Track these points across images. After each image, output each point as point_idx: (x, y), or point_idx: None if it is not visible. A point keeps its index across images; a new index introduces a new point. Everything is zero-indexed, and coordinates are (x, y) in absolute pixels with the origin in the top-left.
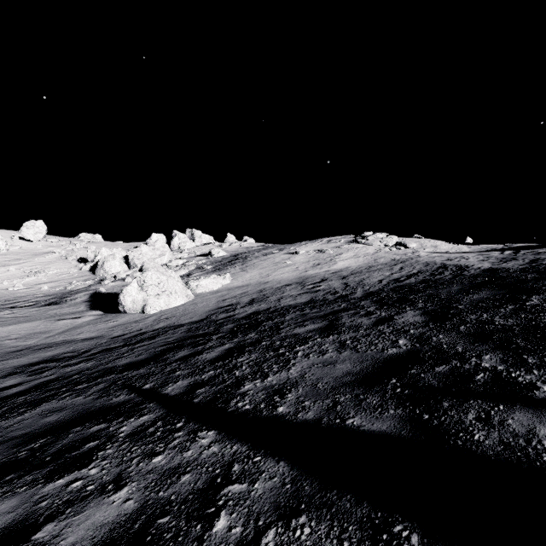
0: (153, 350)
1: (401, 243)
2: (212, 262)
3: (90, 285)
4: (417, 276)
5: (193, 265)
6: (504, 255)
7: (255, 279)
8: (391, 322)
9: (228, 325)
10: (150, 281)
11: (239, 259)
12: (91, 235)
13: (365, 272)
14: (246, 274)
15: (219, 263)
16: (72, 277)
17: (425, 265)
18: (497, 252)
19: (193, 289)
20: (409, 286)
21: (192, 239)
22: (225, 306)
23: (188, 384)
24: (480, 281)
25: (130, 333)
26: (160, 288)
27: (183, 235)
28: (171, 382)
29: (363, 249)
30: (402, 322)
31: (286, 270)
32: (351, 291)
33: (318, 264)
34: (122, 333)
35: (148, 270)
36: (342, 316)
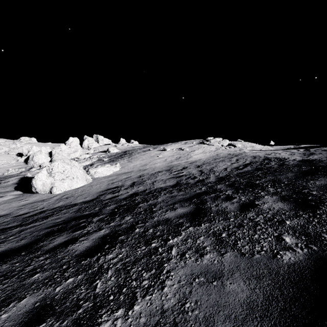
0: (38, 233)
1: (231, 144)
2: (108, 156)
3: (21, 171)
4: (251, 165)
5: (95, 158)
6: (302, 151)
7: (137, 167)
8: (256, 208)
9: (110, 206)
10: (57, 169)
11: (127, 154)
12: (29, 138)
13: (213, 162)
14: (130, 164)
15: (113, 156)
16: (10, 166)
17: (253, 158)
18: (295, 150)
19: (92, 175)
20: (249, 172)
21: (97, 141)
22: (113, 188)
23: (32, 307)
24: (307, 169)
25: (32, 212)
26: (65, 174)
27: (91, 139)
28: (14, 299)
29: (208, 148)
30: (268, 209)
31: (158, 161)
32: (206, 176)
33: (179, 157)
34: (27, 212)
35: (55, 161)
36: (206, 199)
